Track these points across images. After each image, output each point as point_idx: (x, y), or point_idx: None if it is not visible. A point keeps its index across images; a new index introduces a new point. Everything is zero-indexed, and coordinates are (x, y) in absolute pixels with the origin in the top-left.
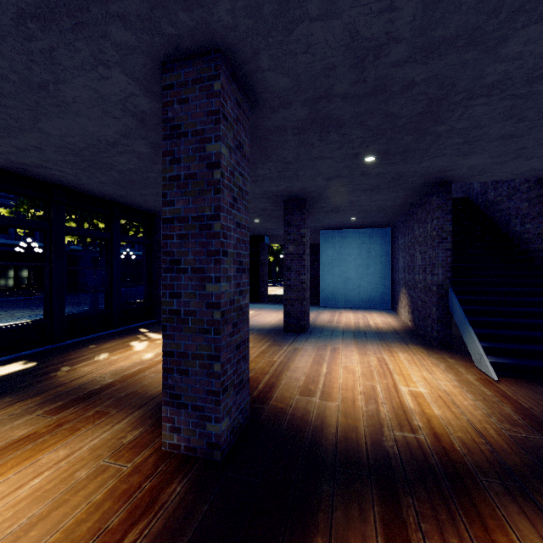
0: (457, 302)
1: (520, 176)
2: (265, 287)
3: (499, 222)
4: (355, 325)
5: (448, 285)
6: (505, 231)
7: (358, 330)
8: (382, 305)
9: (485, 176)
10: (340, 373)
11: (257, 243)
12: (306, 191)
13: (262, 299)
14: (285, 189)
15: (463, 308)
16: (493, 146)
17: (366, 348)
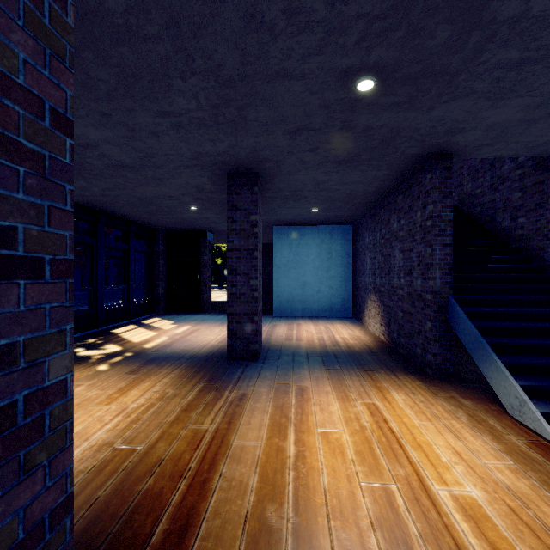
0: (465, 316)
1: (531, 153)
2: (209, 293)
3: (479, 218)
4: (320, 342)
5: (447, 292)
6: (488, 227)
7: (326, 351)
8: (343, 313)
9: (494, 149)
10: (320, 456)
11: (198, 241)
12: (259, 157)
13: (205, 309)
14: (227, 151)
15: (475, 325)
16: (547, 79)
17: (344, 385)
